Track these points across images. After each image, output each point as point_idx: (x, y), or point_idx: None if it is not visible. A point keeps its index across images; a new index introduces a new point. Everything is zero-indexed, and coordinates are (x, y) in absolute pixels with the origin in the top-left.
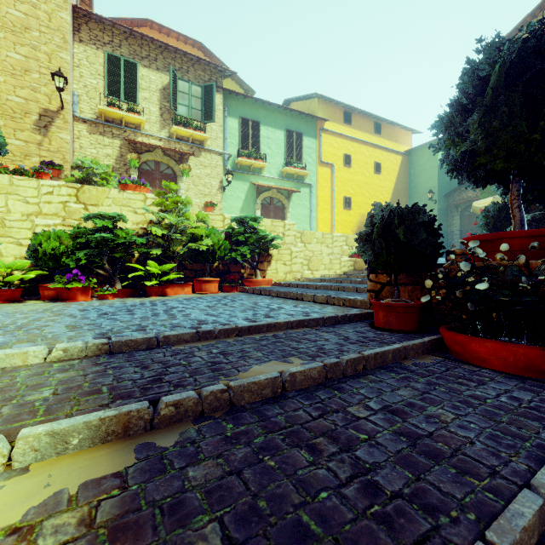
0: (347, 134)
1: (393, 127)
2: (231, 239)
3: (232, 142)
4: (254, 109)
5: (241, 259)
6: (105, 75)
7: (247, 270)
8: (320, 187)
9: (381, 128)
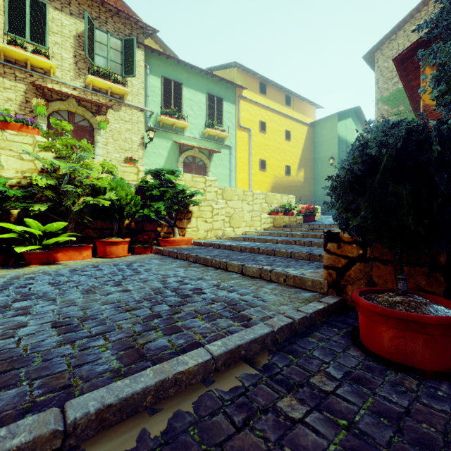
0: (263, 103)
1: (301, 101)
2: (145, 194)
3: (155, 100)
4: (176, 70)
5: (155, 216)
6: (5, 9)
7: (164, 228)
8: (239, 149)
9: (291, 100)
